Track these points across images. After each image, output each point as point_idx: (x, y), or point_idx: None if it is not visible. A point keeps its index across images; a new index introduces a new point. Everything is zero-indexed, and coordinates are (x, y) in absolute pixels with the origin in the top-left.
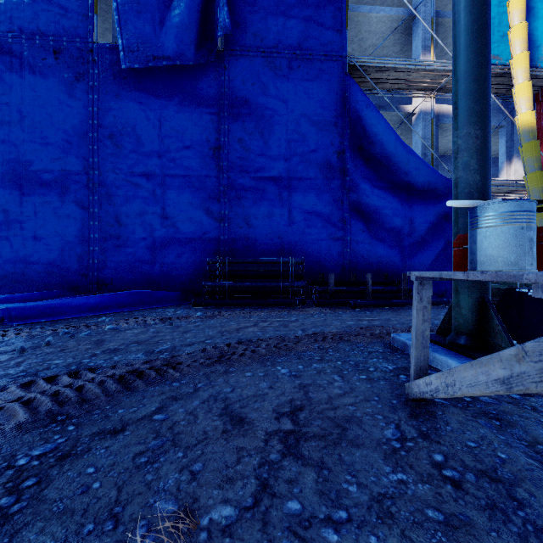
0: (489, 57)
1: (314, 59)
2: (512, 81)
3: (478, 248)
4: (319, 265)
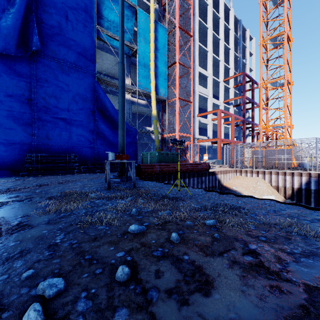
0: (124, 117)
1: (81, 71)
2: (151, 99)
3: (109, 157)
4: (84, 157)
